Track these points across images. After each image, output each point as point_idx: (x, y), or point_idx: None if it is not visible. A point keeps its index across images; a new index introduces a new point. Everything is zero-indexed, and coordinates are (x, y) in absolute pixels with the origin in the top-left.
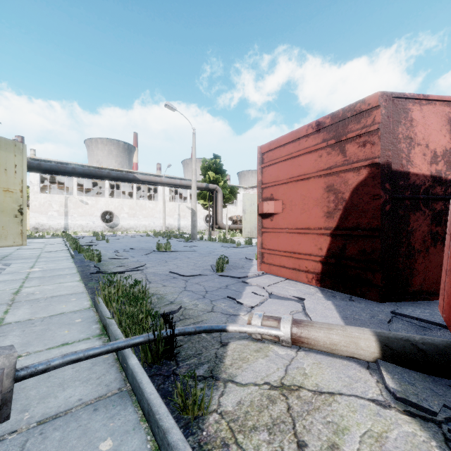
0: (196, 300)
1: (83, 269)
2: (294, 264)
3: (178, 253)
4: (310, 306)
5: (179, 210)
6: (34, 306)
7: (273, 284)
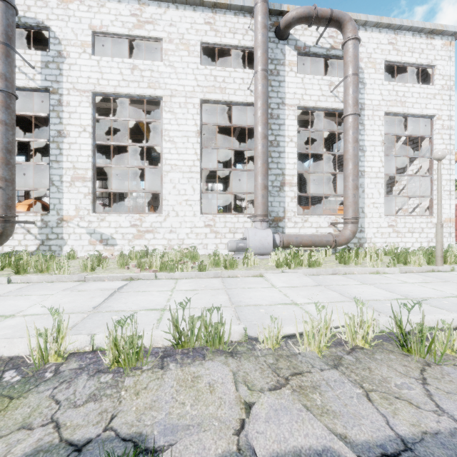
0: None
1: None
2: None
3: None
4: None
5: None
6: None
7: None
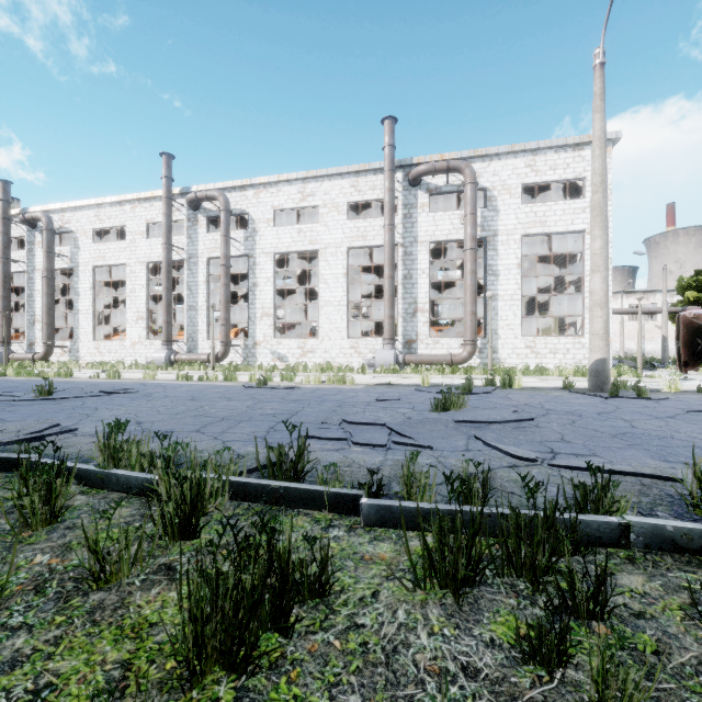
0: None
1: None
2: None
3: None
4: None
5: (642, 331)
6: None
7: None
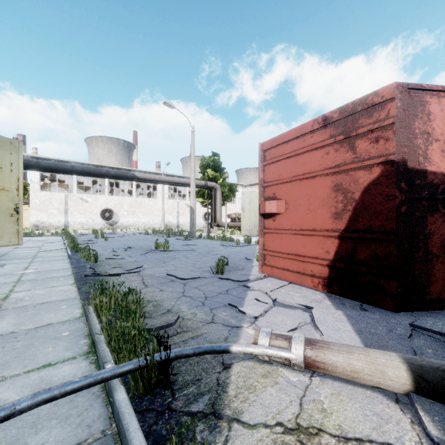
0: (195, 308)
1: (78, 270)
2: (299, 267)
3: (177, 252)
4: (319, 316)
5: (178, 207)
6: (20, 316)
7: (277, 288)
